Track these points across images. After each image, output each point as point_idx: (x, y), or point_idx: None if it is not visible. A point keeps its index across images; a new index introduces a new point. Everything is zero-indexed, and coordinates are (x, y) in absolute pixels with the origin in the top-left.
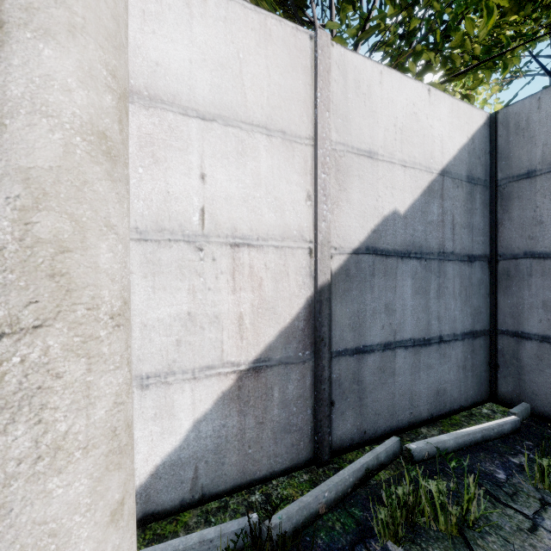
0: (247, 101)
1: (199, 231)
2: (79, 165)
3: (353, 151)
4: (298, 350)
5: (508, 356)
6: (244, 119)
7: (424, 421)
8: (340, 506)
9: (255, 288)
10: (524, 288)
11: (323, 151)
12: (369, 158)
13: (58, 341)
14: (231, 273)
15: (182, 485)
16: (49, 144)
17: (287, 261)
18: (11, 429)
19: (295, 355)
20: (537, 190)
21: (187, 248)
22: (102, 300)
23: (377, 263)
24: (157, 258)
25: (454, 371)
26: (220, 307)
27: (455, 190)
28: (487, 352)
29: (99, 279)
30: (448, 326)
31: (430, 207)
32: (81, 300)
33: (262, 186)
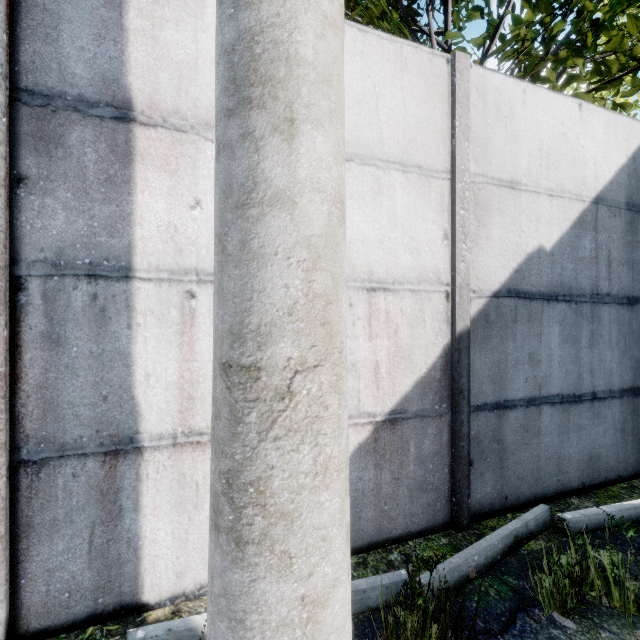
0: (383, 137)
1: None
2: (334, 230)
3: (493, 183)
4: (434, 403)
5: None
6: (380, 156)
7: (574, 490)
8: (490, 573)
9: (391, 335)
10: None
11: (461, 184)
12: (511, 189)
13: (327, 379)
14: (367, 319)
15: None
16: (320, 215)
17: (424, 306)
18: (301, 448)
19: (431, 408)
20: None
21: None
22: (343, 345)
23: (520, 307)
24: None
25: (610, 434)
26: (357, 355)
27: (612, 220)
28: None
29: (342, 327)
30: (602, 381)
31: (582, 241)
32: (336, 344)
33: (397, 226)
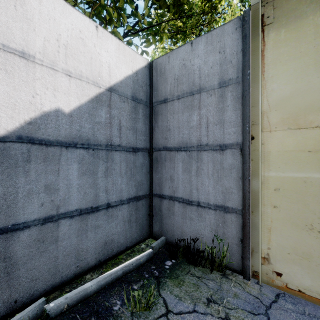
0: None
1: None
2: None
3: None
4: None
5: (157, 209)
6: None
7: (92, 268)
8: None
9: None
10: (163, 168)
11: None
12: (23, 58)
13: None
14: None
15: None
16: None
17: None
18: None
19: None
20: (168, 110)
21: None
22: None
23: (34, 150)
24: None
25: (120, 225)
26: None
27: (122, 104)
28: (148, 208)
29: None
30: (115, 196)
31: (98, 111)
32: None
33: None
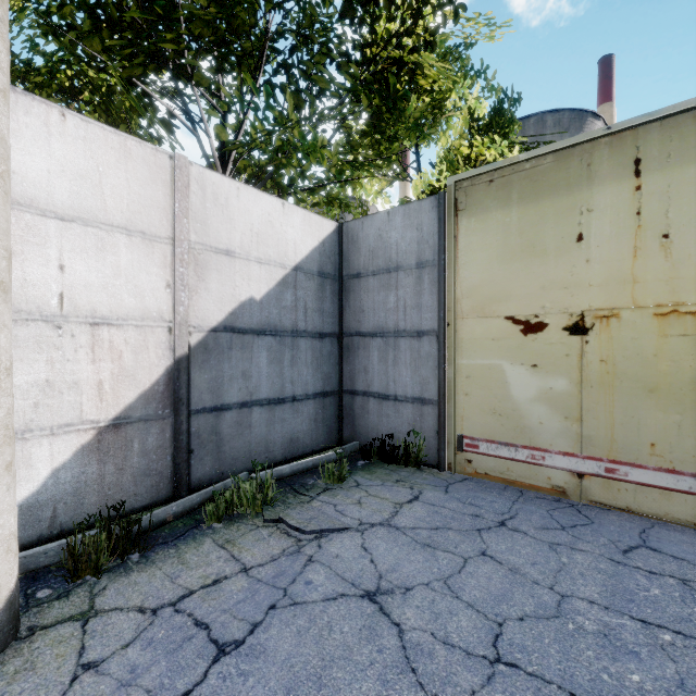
0: (107, 206)
1: (58, 312)
2: None
3: (212, 250)
4: (158, 409)
5: (348, 409)
6: (105, 221)
7: (279, 463)
8: (187, 516)
9: (115, 360)
10: (356, 358)
11: (181, 250)
12: (227, 256)
13: None
14: (91, 347)
15: (40, 523)
16: None
17: (148, 337)
18: None
19: (155, 414)
20: (362, 288)
21: (45, 326)
22: (2, 361)
23: (235, 339)
24: (14, 335)
25: (306, 423)
26: (80, 375)
27: (308, 282)
28: (337, 408)
29: (1, 351)
30: (301, 388)
31: (285, 295)
32: None
33: (122, 276)
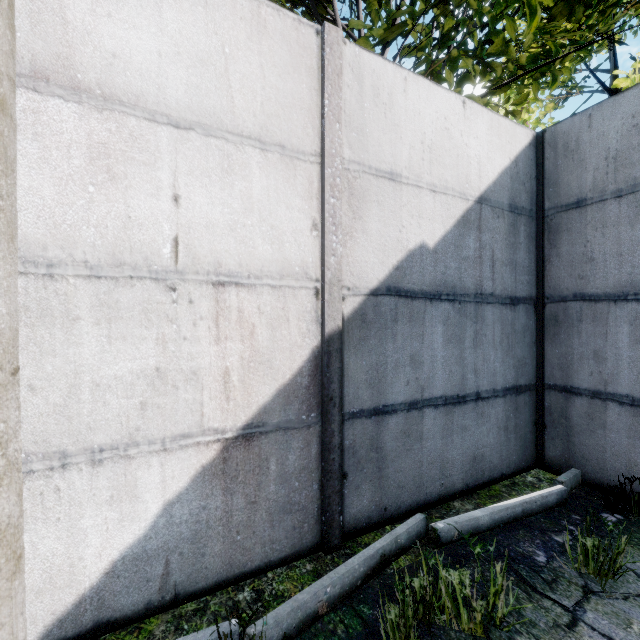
0: (235, 106)
1: (171, 266)
2: None
3: (371, 172)
4: (301, 412)
5: (556, 415)
6: (232, 128)
7: (458, 493)
8: (346, 603)
9: (245, 337)
10: (574, 336)
11: (332, 170)
12: (391, 181)
13: None
14: (213, 318)
15: (148, 584)
16: None
17: (288, 303)
18: None
19: (298, 419)
20: (588, 222)
21: (155, 287)
22: None
23: (401, 306)
24: (115, 300)
25: (493, 433)
26: (200, 361)
27: (496, 221)
28: (533, 410)
29: None
30: (486, 381)
31: (466, 240)
32: None
33: (254, 211)
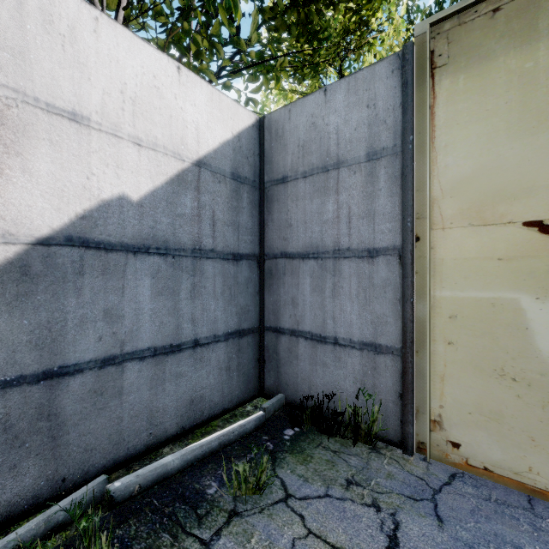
0: None
1: None
2: None
3: (38, 105)
4: None
5: (271, 351)
6: None
7: (172, 438)
8: None
9: None
10: (281, 286)
11: None
12: (73, 122)
13: None
14: None
15: None
16: None
17: None
18: None
19: None
20: (289, 195)
21: None
22: None
23: (89, 258)
24: None
25: (214, 374)
26: None
27: (217, 185)
28: (257, 349)
29: None
30: (206, 328)
31: (181, 198)
32: None
33: None
